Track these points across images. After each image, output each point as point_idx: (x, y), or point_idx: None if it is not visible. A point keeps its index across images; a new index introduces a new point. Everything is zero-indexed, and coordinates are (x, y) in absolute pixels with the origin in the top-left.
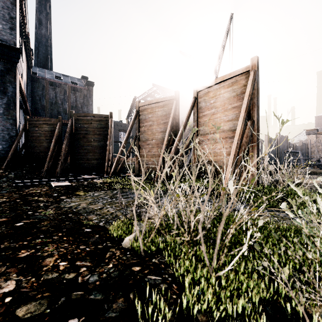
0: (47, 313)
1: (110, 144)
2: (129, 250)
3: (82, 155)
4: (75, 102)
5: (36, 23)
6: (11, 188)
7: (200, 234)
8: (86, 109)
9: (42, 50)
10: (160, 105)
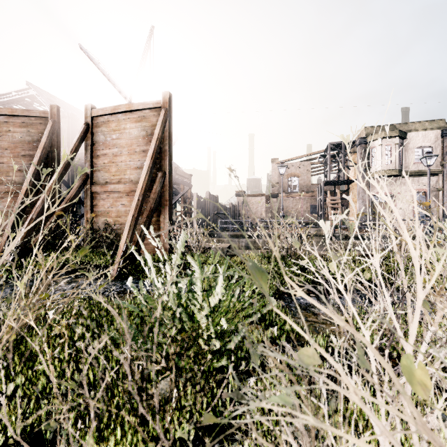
0: None
1: None
2: None
3: None
4: None
5: None
6: None
7: None
8: None
9: None
10: (20, 122)
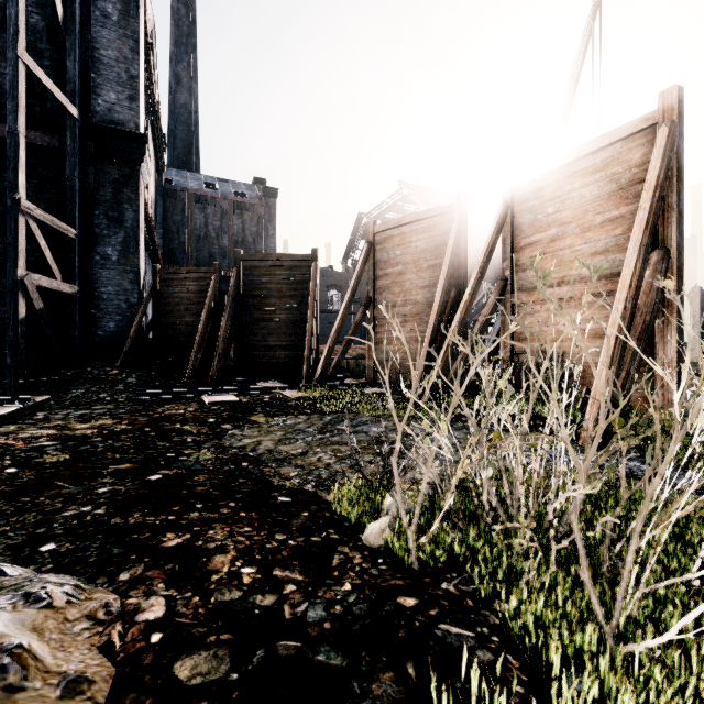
0: (234, 681)
1: (313, 316)
2: (380, 553)
3: (258, 341)
4: (241, 232)
5: (172, 83)
6: (133, 405)
7: (577, 537)
8: (263, 245)
9: (181, 134)
10: (422, 227)
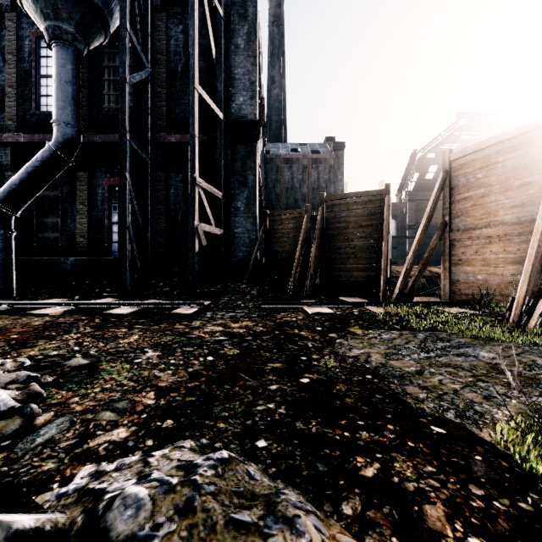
0: None
1: (388, 241)
2: None
3: (338, 263)
4: (317, 181)
5: (269, 84)
6: (259, 311)
7: None
8: (333, 189)
9: (275, 118)
10: (512, 145)
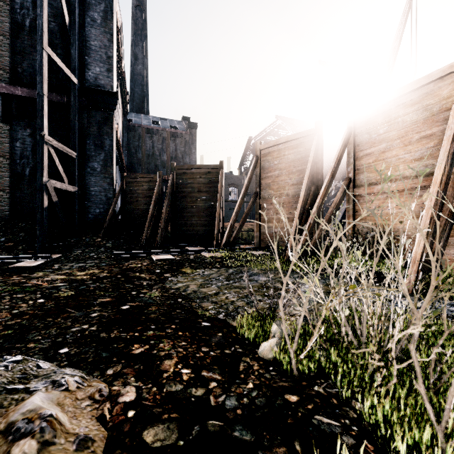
0: (181, 446)
1: (220, 204)
2: (270, 363)
3: (185, 220)
4: (174, 151)
5: (132, 59)
6: (110, 261)
7: (415, 361)
8: (188, 159)
9: (138, 91)
10: (292, 145)
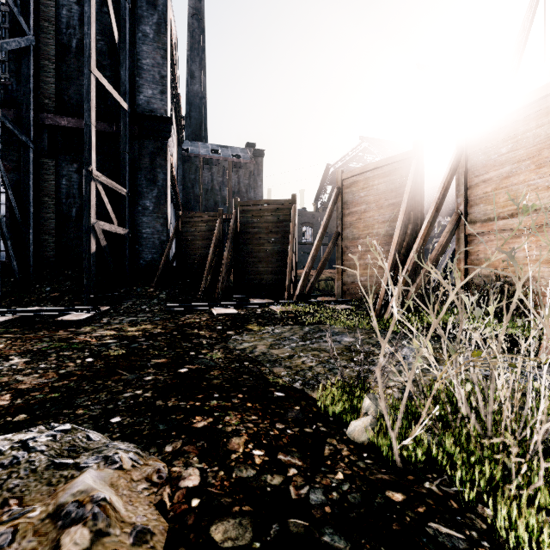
0: (257, 549)
1: (293, 247)
2: (364, 448)
3: (251, 267)
4: (237, 185)
5: (188, 78)
6: (164, 314)
7: None
8: (253, 194)
9: (195, 115)
10: (383, 172)
